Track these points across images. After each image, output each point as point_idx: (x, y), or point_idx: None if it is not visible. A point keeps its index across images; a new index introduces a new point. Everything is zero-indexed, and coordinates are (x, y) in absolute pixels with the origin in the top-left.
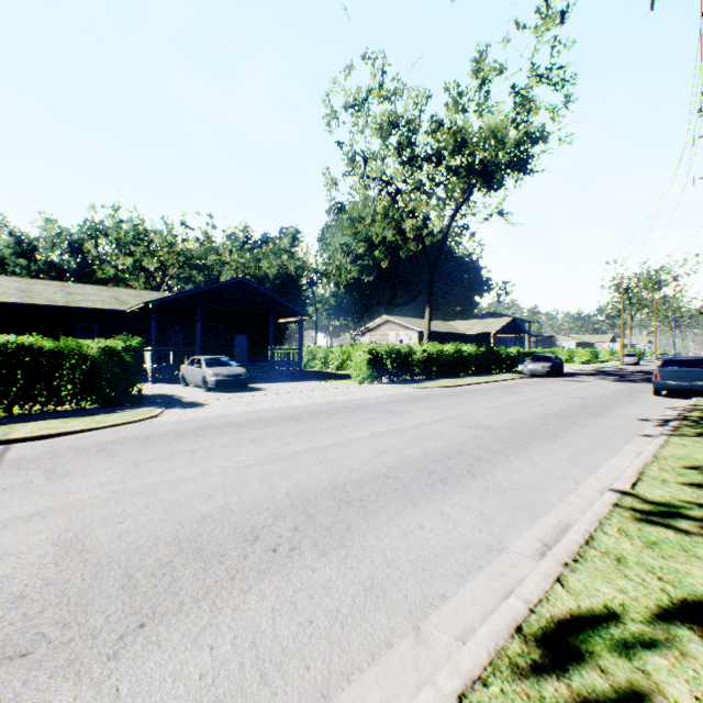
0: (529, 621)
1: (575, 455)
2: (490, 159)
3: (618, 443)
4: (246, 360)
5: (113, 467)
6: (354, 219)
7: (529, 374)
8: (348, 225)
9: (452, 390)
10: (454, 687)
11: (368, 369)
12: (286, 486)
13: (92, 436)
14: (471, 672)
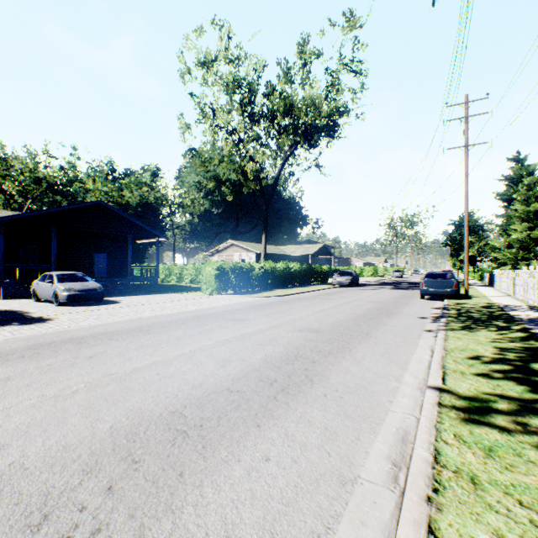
0: None
1: (387, 352)
2: (310, 123)
3: (414, 338)
4: (106, 276)
5: None
6: (205, 159)
7: (337, 284)
8: (200, 164)
9: (283, 298)
10: None
11: (216, 283)
12: (113, 417)
13: None
14: None
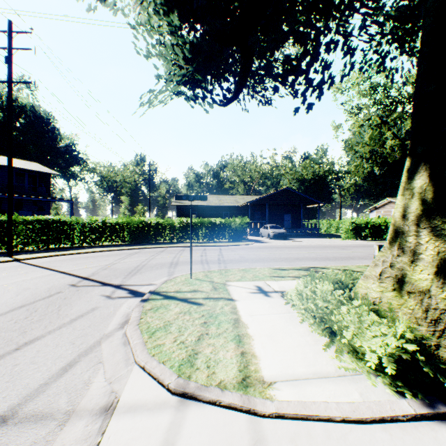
0: (312, 266)
1: None
2: None
3: None
4: (290, 227)
5: (244, 251)
6: (351, 145)
7: None
8: (348, 150)
9: None
10: (292, 266)
11: (350, 232)
12: (284, 256)
13: (237, 246)
14: (296, 266)
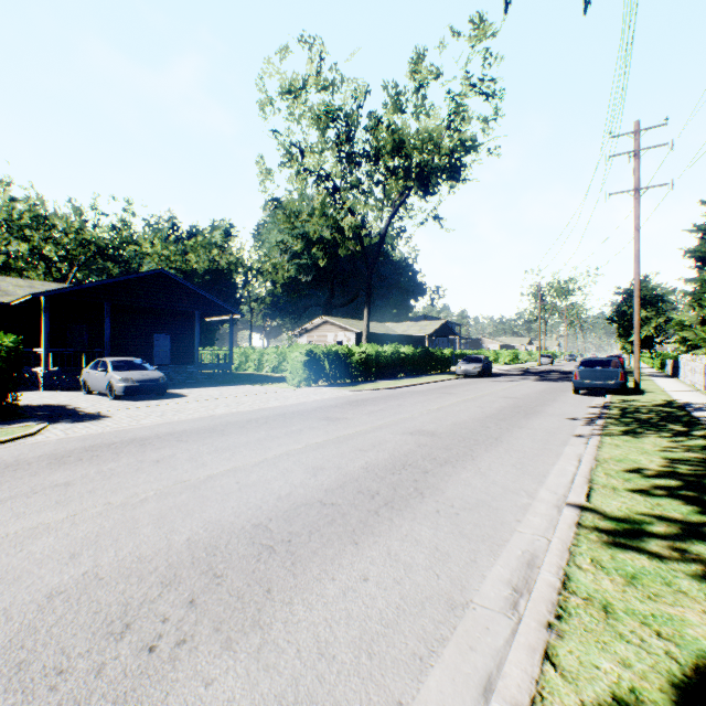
0: None
1: (521, 461)
2: (427, 163)
3: (558, 445)
4: (168, 363)
5: None
6: (290, 213)
7: (463, 374)
8: (284, 219)
9: (391, 392)
10: None
11: (305, 372)
12: (189, 528)
13: None
14: None
